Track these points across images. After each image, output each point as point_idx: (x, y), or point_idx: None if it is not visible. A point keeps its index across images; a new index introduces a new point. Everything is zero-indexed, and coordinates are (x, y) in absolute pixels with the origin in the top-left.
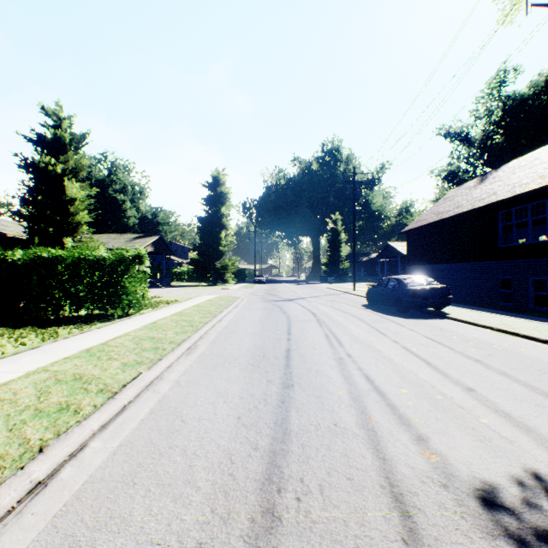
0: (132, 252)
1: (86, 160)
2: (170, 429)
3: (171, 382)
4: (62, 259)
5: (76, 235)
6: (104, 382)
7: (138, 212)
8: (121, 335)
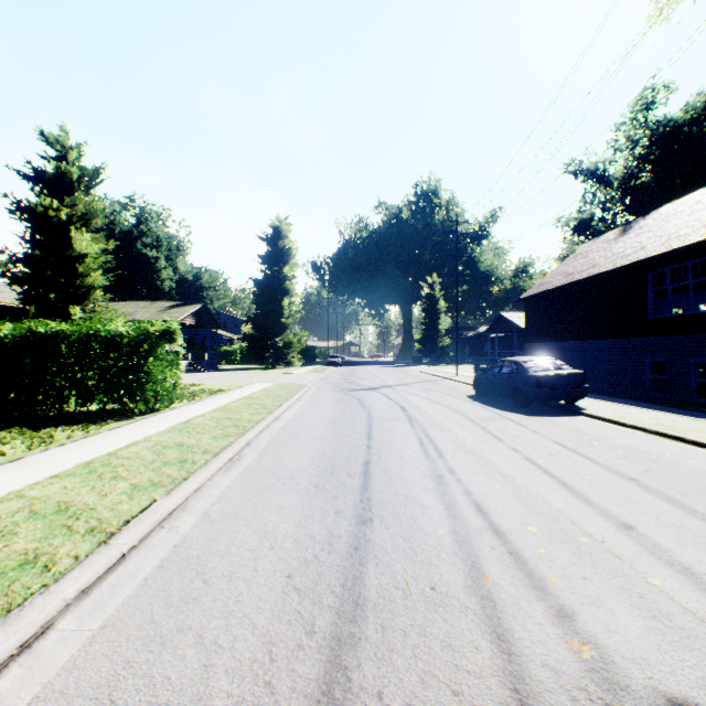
0: (158, 326)
1: (100, 203)
2: (185, 596)
3: (198, 514)
4: (64, 335)
5: (87, 302)
6: (98, 516)
7: (175, 273)
8: (138, 440)
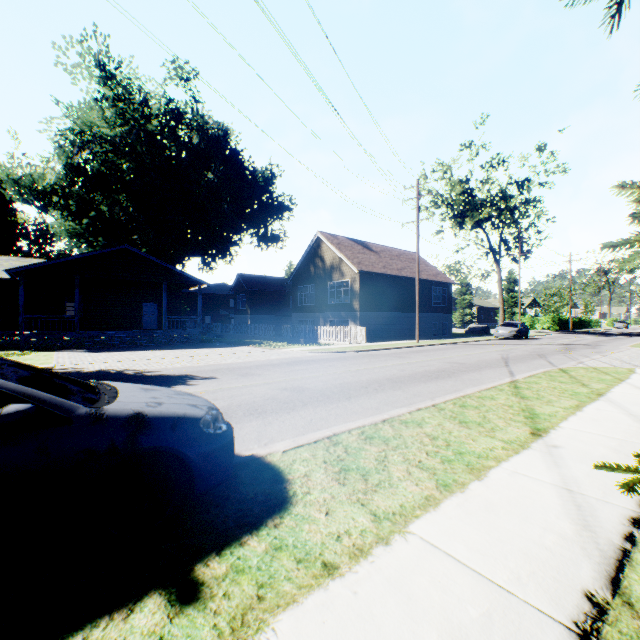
0: None
1: None
2: None
3: None
4: None
5: None
6: None
7: None
8: None
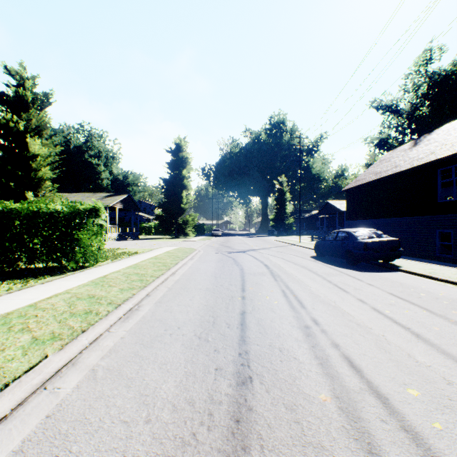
0: (85, 204)
1: (49, 119)
2: None
3: (85, 371)
4: (16, 211)
5: (40, 190)
6: None
7: (111, 175)
8: (60, 292)
